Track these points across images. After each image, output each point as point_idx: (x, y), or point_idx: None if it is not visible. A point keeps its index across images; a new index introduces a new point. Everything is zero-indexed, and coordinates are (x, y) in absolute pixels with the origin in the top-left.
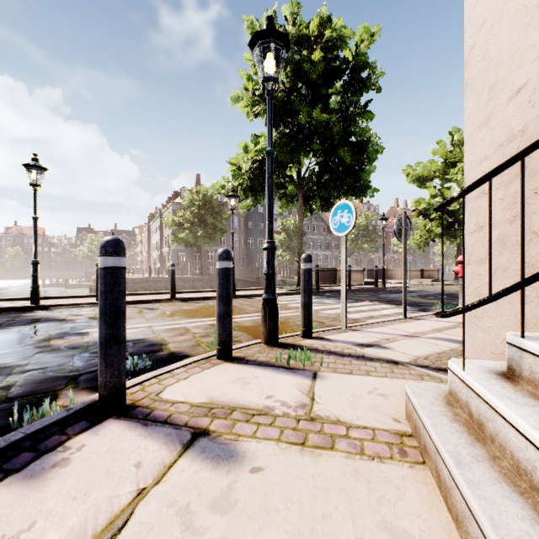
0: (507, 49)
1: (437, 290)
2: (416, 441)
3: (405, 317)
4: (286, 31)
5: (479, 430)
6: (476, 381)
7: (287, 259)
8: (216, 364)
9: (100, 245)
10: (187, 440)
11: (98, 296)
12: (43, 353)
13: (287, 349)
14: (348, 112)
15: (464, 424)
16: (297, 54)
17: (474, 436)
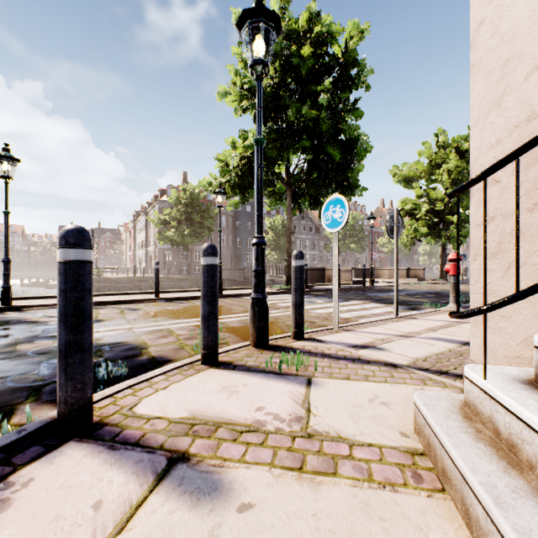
0: (525, 18)
1: (424, 288)
2: (430, 461)
3: (397, 316)
4: None
5: (510, 452)
6: (504, 394)
7: (275, 259)
8: (201, 370)
9: (59, 235)
10: (161, 467)
11: (58, 296)
12: (6, 359)
13: (278, 352)
14: (337, 109)
15: (490, 444)
16: (286, 49)
17: (506, 460)
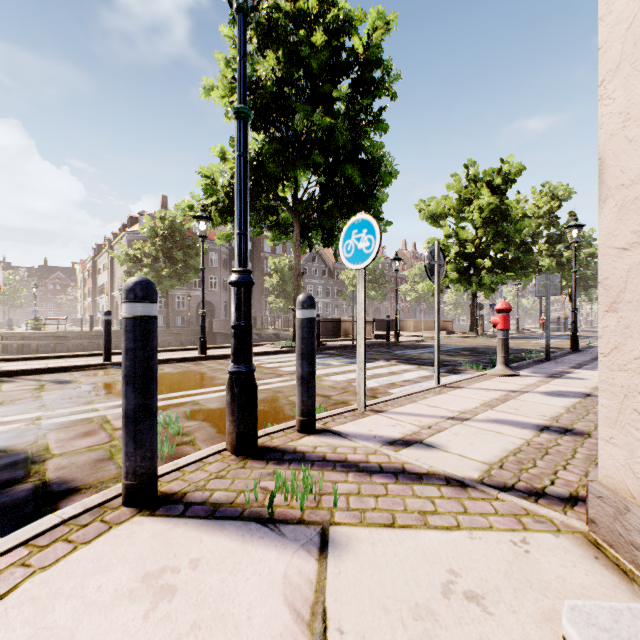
0: None
1: (455, 344)
2: None
3: (438, 384)
4: (278, 6)
5: None
6: None
7: (281, 308)
8: (115, 523)
9: None
10: None
11: None
12: None
13: (272, 464)
14: (357, 119)
15: None
16: (293, 34)
17: None
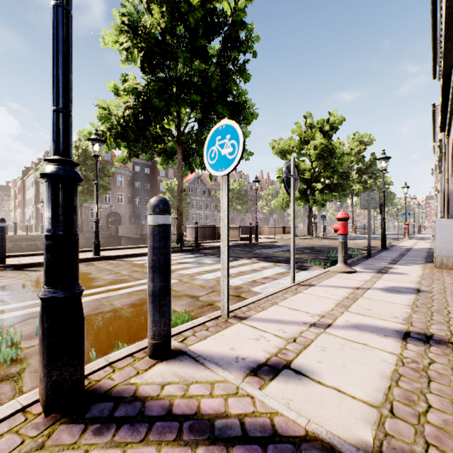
0: None
1: (299, 244)
2: None
3: (294, 283)
4: None
5: None
6: None
7: (172, 217)
8: None
9: None
10: None
11: None
12: None
13: (89, 433)
14: (226, 68)
15: None
16: None
17: None
